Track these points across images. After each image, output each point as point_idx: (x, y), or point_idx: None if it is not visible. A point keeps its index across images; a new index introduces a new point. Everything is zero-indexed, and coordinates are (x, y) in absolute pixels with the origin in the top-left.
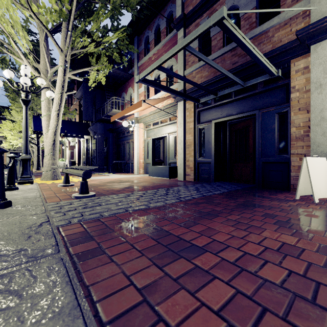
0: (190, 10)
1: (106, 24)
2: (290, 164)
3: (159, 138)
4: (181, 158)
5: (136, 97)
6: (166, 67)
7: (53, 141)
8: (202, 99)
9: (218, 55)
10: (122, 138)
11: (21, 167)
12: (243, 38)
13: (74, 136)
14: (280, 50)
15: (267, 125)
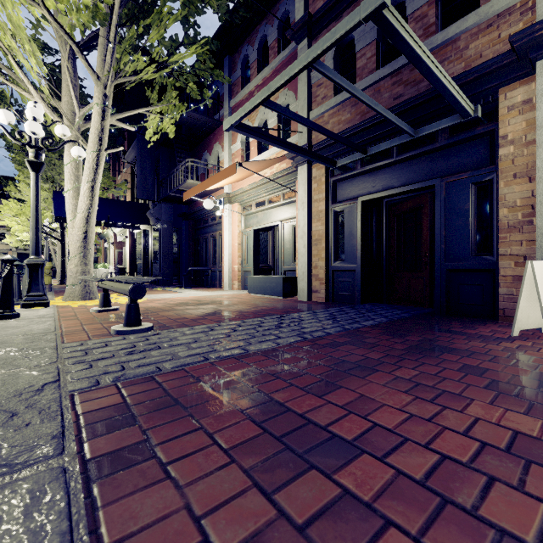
0: (319, 8)
1: (175, 34)
2: (497, 273)
3: (265, 229)
4: (303, 263)
5: (226, 160)
6: None
7: (84, 233)
8: (340, 161)
9: (368, 83)
10: (203, 229)
11: (27, 279)
12: (417, 45)
13: (123, 226)
14: (480, 71)
15: (455, 205)
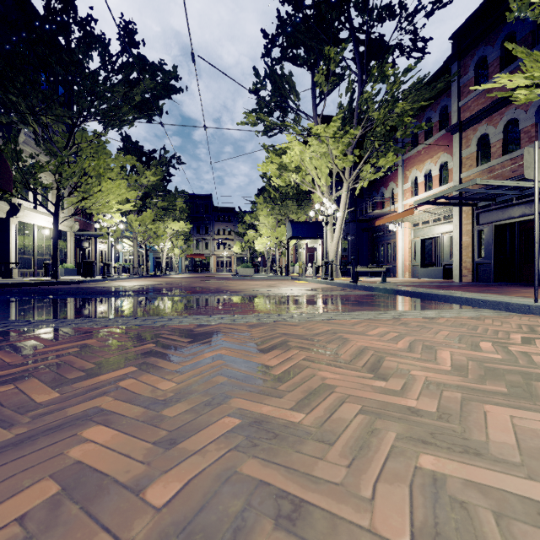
0: (466, 118)
1: None
2: None
3: (429, 238)
4: (456, 260)
5: (400, 194)
6: (439, 164)
7: (336, 248)
8: (480, 204)
9: (497, 163)
10: (379, 238)
11: (324, 268)
12: (498, 182)
13: (320, 238)
14: None
15: None
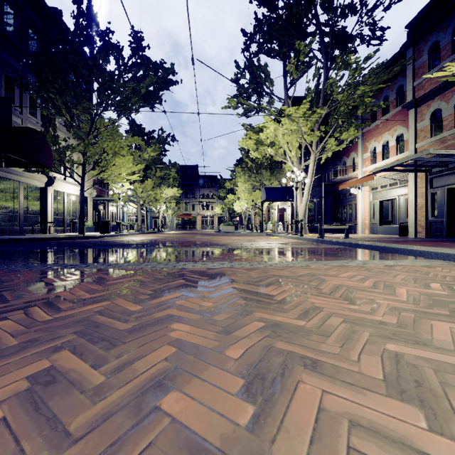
0: (421, 96)
1: None
2: None
3: (386, 199)
4: (411, 219)
5: (360, 162)
6: (396, 135)
7: (305, 209)
8: (433, 170)
9: (449, 134)
10: (342, 200)
11: (294, 226)
12: (450, 152)
13: (290, 200)
14: None
15: None
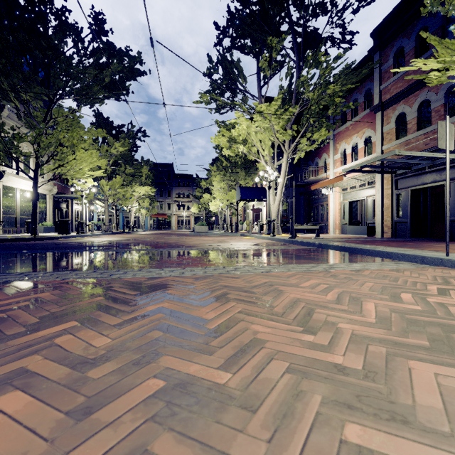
0: (387, 99)
1: None
2: None
3: (356, 200)
4: (378, 219)
5: (331, 164)
6: (364, 138)
7: (278, 209)
8: (398, 171)
9: (412, 137)
10: (314, 201)
11: (267, 226)
12: (414, 153)
13: (265, 200)
14: None
15: (454, 193)
